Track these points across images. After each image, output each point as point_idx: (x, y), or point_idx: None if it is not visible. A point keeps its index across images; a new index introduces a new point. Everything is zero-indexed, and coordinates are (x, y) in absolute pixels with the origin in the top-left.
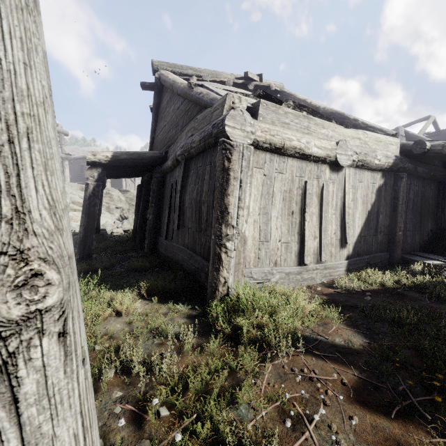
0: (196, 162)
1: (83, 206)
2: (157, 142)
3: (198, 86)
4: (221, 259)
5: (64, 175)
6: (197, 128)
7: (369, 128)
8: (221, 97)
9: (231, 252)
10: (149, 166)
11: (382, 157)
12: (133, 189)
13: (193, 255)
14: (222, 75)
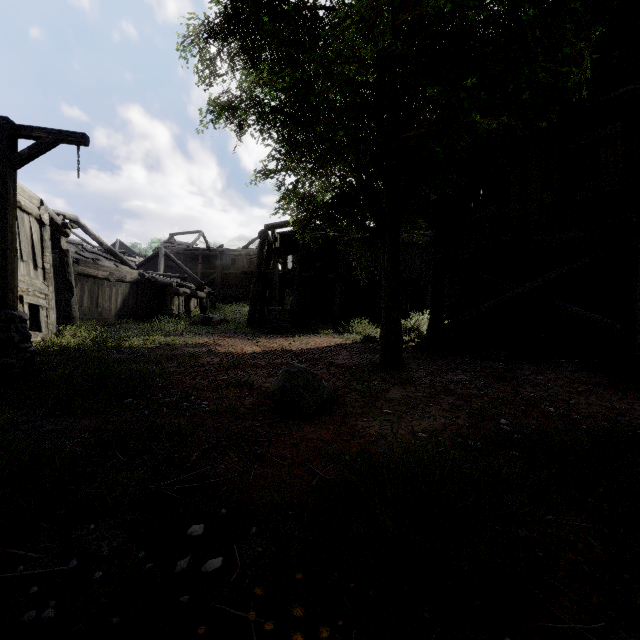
0: None
1: None
2: None
3: None
4: None
5: None
6: None
7: (127, 263)
8: None
9: None
10: None
11: (129, 278)
12: None
13: None
14: None
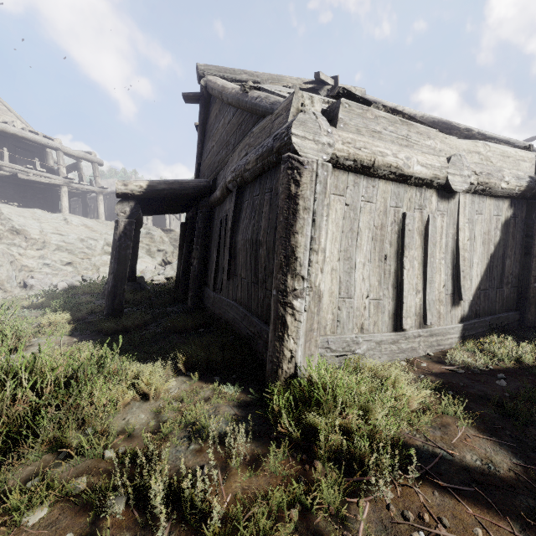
0: (252, 189)
1: (113, 249)
2: (204, 168)
3: (254, 90)
4: (286, 324)
5: (98, 212)
6: (253, 144)
7: (489, 140)
8: (286, 98)
9: (299, 314)
10: (194, 199)
11: (511, 178)
12: (178, 228)
13: (247, 314)
14: (286, 80)
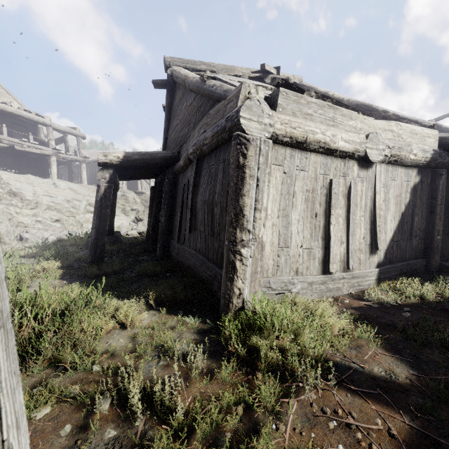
0: (209, 160)
1: (95, 208)
2: (170, 142)
3: (211, 79)
4: (236, 268)
5: (81, 177)
6: (210, 124)
7: (401, 120)
8: (236, 87)
9: (246, 260)
10: (162, 167)
11: (418, 151)
12: (148, 191)
13: (205, 261)
14: (237, 70)
